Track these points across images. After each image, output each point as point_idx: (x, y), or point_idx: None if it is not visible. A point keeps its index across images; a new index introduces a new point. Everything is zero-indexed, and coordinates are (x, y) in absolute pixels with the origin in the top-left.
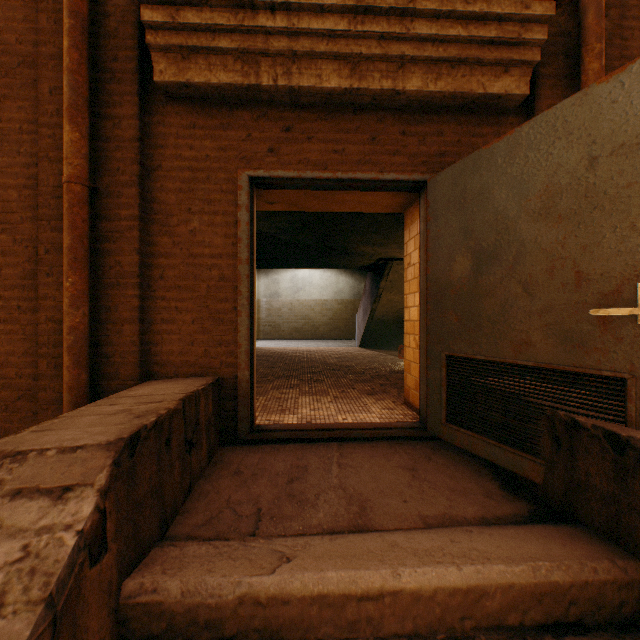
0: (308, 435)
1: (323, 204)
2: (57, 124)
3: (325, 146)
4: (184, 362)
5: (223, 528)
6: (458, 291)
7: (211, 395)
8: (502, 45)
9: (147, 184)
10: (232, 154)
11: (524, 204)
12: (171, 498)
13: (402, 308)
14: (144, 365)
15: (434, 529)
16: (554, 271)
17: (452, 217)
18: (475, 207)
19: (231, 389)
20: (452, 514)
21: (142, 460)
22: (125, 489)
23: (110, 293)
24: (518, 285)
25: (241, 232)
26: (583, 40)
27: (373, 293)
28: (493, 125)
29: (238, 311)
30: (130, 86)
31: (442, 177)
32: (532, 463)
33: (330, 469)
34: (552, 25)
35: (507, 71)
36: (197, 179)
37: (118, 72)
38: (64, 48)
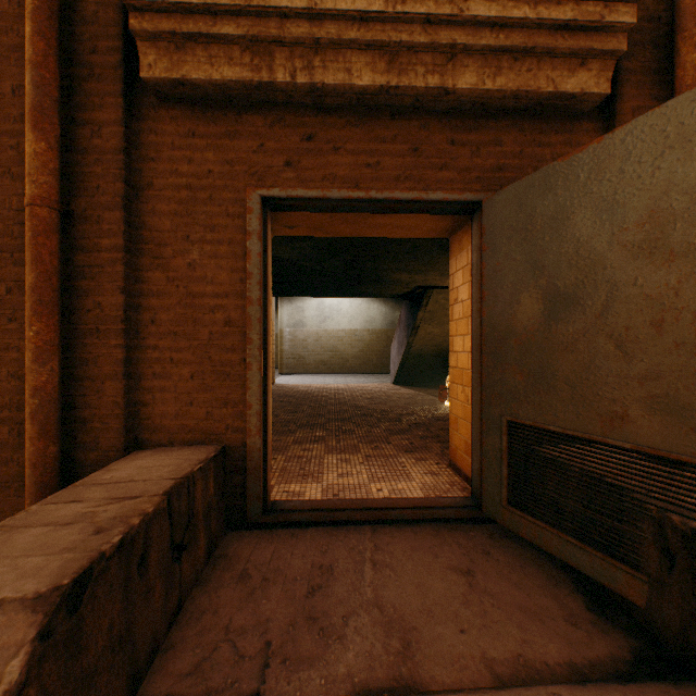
0: (334, 517)
1: (353, 228)
2: (21, 132)
3: (356, 158)
4: (181, 427)
5: (217, 680)
6: (524, 341)
7: (212, 472)
8: (579, 30)
9: (135, 206)
10: (240, 169)
11: (618, 234)
12: (147, 636)
13: (442, 341)
14: (131, 431)
15: (508, 691)
16: (663, 325)
17: (516, 247)
18: (547, 236)
19: (239, 460)
20: (528, 656)
21: (95, 607)
22: (60, 666)
23: (88, 342)
24: (609, 340)
25: (251, 265)
26: (678, 25)
27: (409, 325)
28: (563, 132)
29: (248, 363)
30: (112, 84)
31: (502, 197)
32: (630, 577)
33: (362, 571)
34: (638, 7)
35: (584, 64)
36: (197, 200)
37: (98, 67)
38: (26, 36)
